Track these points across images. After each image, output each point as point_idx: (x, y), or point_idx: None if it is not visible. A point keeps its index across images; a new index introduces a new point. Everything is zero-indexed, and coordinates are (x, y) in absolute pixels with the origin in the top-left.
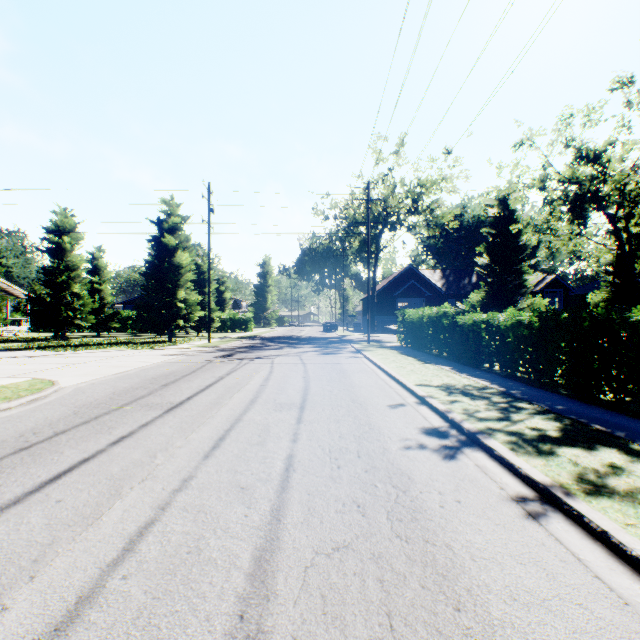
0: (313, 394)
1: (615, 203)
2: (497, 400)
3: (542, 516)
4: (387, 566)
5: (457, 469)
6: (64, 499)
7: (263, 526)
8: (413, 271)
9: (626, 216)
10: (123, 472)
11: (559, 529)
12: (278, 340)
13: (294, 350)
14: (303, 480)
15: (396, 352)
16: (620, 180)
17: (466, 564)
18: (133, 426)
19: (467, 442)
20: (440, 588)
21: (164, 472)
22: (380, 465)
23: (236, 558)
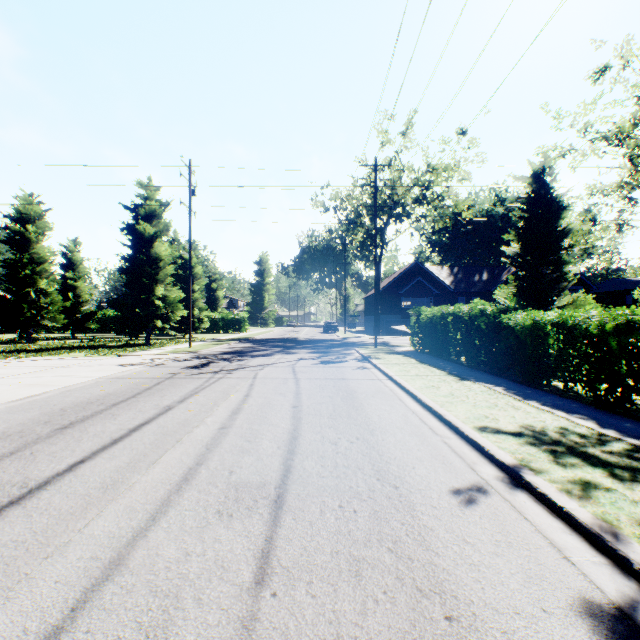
0: (304, 452)
1: None
2: None
3: None
4: None
5: None
6: None
7: None
8: (420, 267)
9: None
10: None
11: None
12: (271, 343)
13: (287, 357)
14: None
15: (414, 360)
16: None
17: None
18: None
19: None
20: None
21: None
22: None
23: None
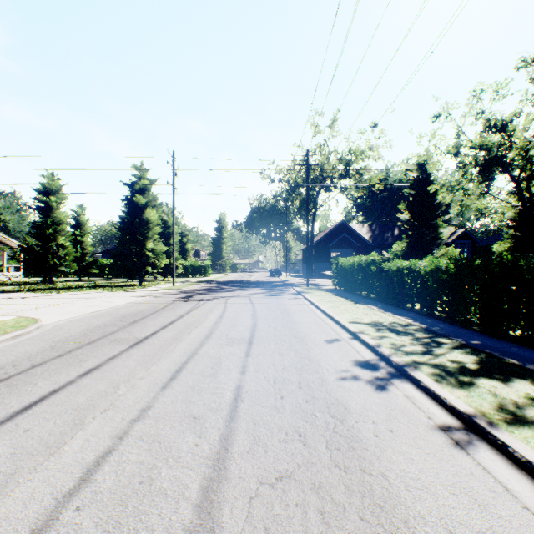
0: (260, 330)
1: (519, 166)
2: (420, 336)
3: (469, 445)
4: (327, 497)
5: (388, 399)
6: (31, 428)
7: (212, 455)
8: (345, 226)
9: (528, 177)
10: (88, 402)
11: (485, 458)
12: (231, 284)
13: (245, 292)
14: (250, 410)
15: (331, 294)
16: (524, 146)
17: (402, 494)
18: (101, 359)
19: (396, 374)
20: (378, 520)
21: (125, 402)
22: (319, 395)
23: (185, 488)
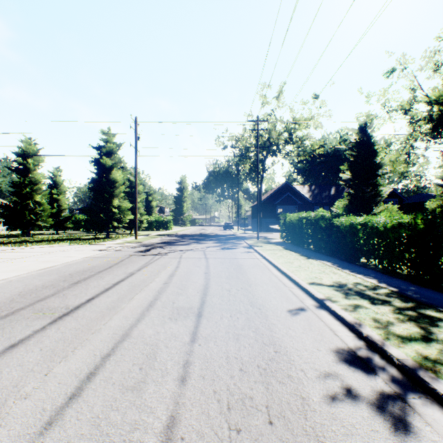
0: (212, 294)
1: None
2: (400, 305)
3: None
4: None
5: None
6: None
7: None
8: (288, 186)
9: None
10: None
11: None
12: (189, 237)
13: (200, 245)
14: None
15: (281, 247)
16: None
17: None
18: None
19: (406, 382)
20: None
21: None
22: None
23: None
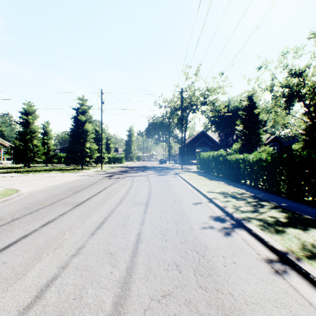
0: (153, 197)
1: (310, 97)
2: (250, 200)
3: (284, 272)
4: (194, 309)
5: (232, 241)
6: (8, 261)
7: (121, 280)
8: (204, 133)
9: (315, 104)
10: (45, 243)
11: (295, 282)
12: (136, 168)
13: (144, 173)
14: (145, 249)
15: (196, 174)
16: (312, 85)
17: (243, 307)
18: (55, 215)
19: (236, 225)
20: None
21: (68, 243)
22: (189, 239)
23: (102, 303)
